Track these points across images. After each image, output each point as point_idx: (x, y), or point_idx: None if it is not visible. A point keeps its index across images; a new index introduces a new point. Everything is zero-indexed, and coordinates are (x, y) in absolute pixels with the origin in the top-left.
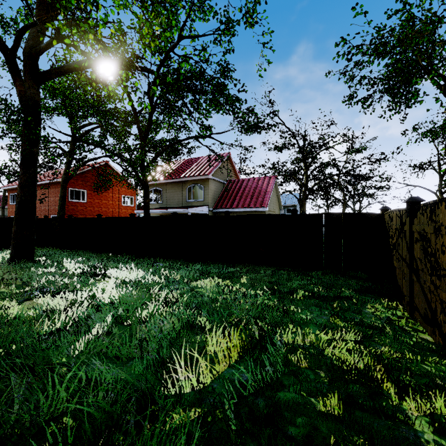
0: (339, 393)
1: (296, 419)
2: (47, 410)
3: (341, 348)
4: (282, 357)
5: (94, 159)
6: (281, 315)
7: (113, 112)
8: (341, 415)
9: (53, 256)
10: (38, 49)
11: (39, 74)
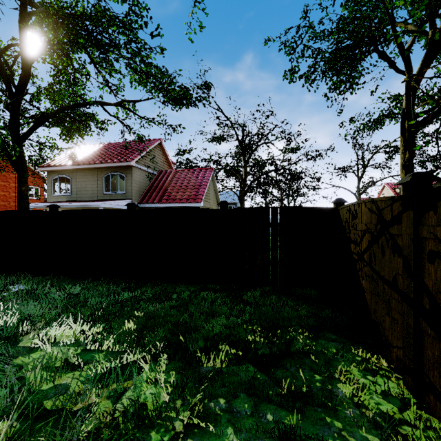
0: None
1: None
2: None
3: None
4: None
5: None
6: None
7: None
8: None
9: None
10: None
11: None
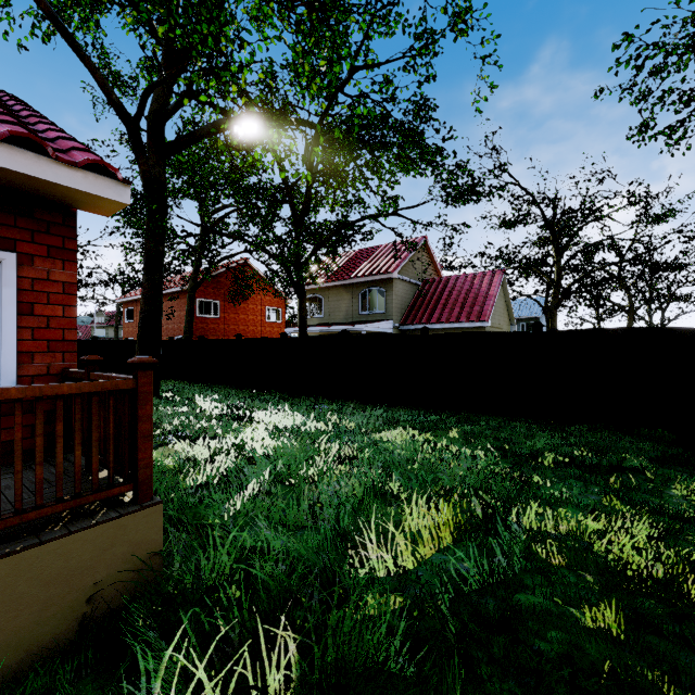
0: (619, 607)
1: (546, 633)
2: (209, 575)
3: (623, 545)
4: (521, 546)
5: (230, 256)
6: (517, 487)
7: (258, 188)
8: (621, 638)
9: (182, 391)
10: (165, 112)
11: (165, 146)
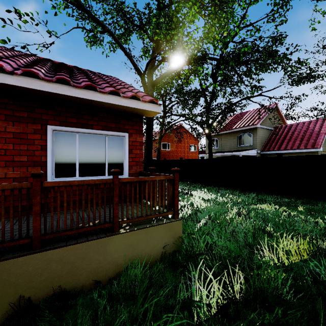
0: None
1: None
2: (196, 249)
3: None
4: None
5: (175, 123)
6: None
7: (189, 93)
8: None
9: None
10: (153, 68)
11: (153, 82)
